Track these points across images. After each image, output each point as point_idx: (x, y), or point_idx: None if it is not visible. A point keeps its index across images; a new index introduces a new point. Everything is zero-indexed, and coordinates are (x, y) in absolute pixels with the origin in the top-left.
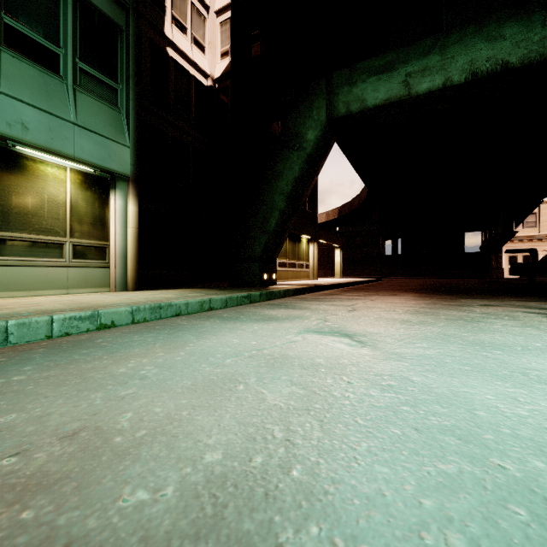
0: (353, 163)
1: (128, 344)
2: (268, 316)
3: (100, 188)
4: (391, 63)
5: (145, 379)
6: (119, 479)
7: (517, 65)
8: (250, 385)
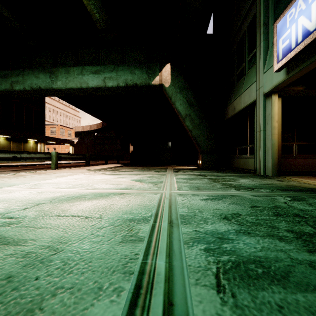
0: (71, 104)
1: None
2: None
3: None
4: (6, 75)
5: None
6: None
7: (44, 89)
8: None
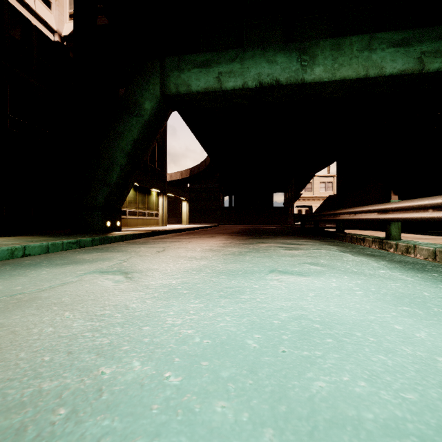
0: (195, 134)
1: None
2: (74, 260)
3: None
4: (209, 62)
5: None
6: None
7: (284, 83)
8: None
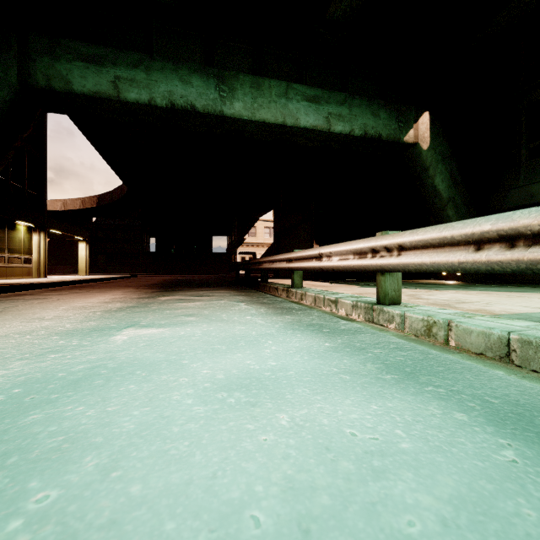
0: (99, 150)
1: None
2: None
3: None
4: (100, 58)
5: None
6: None
7: (201, 111)
8: None
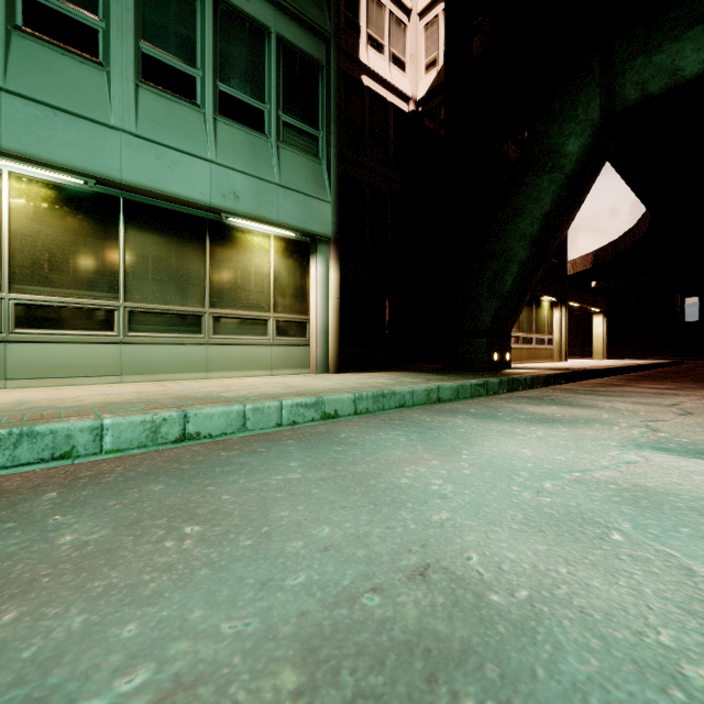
0: (629, 180)
1: (381, 444)
2: (541, 416)
3: (301, 254)
4: None
5: (448, 500)
6: (561, 680)
7: None
8: (633, 536)
